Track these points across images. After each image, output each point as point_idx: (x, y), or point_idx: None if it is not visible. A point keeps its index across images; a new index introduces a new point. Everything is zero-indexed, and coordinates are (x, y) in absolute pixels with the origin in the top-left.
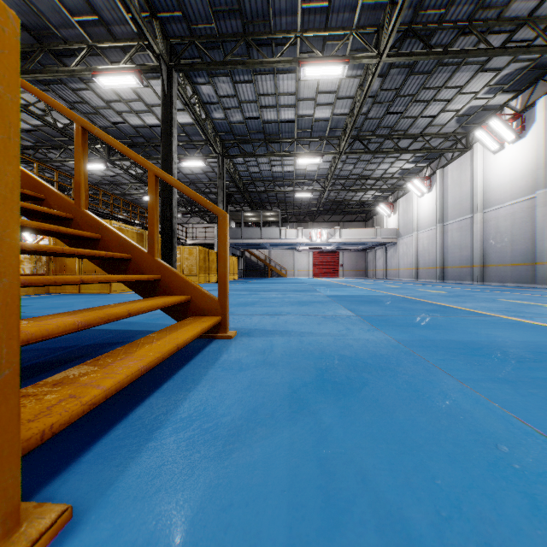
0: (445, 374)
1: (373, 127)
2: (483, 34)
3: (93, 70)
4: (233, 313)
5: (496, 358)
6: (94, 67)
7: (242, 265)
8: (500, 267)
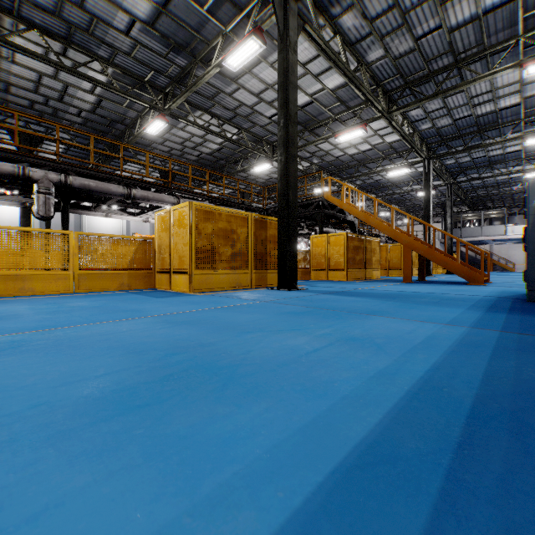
0: None
1: None
2: None
3: (385, 170)
4: None
5: None
6: (386, 168)
7: None
8: None
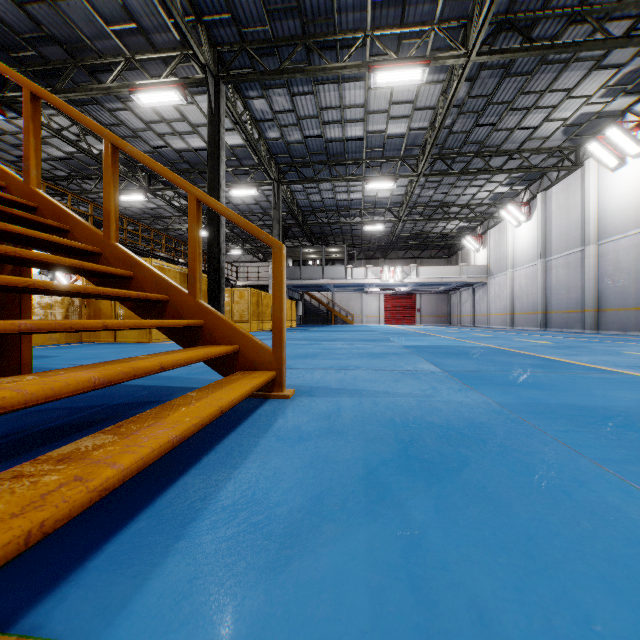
0: (573, 452)
1: (459, 143)
2: (599, 22)
3: (131, 86)
4: (291, 366)
5: (638, 430)
6: (132, 83)
7: (301, 310)
8: (620, 312)
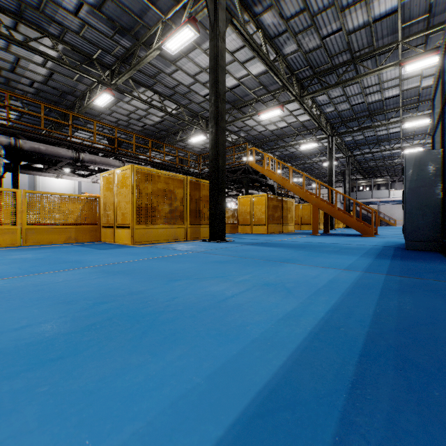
0: None
1: None
2: None
3: (298, 143)
4: None
5: None
6: (299, 142)
7: None
8: None
